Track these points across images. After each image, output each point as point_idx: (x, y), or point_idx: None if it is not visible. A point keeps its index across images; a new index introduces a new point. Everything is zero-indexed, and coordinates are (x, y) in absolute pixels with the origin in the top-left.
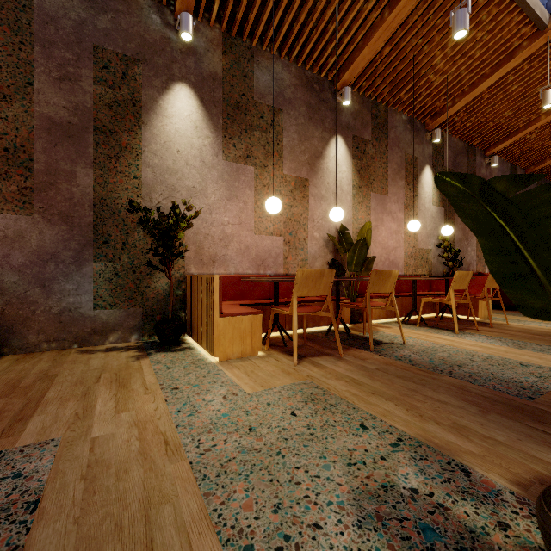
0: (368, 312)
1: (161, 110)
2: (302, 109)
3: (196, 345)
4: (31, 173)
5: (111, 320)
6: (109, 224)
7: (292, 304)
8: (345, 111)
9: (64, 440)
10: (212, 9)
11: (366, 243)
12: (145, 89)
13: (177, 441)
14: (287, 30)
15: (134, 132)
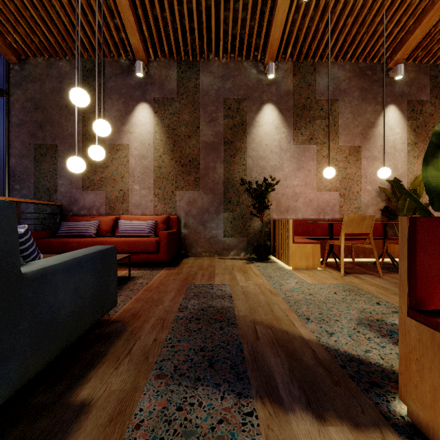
0: None
1: (256, 123)
2: (355, 94)
3: (277, 261)
4: (198, 170)
5: (231, 244)
6: (231, 192)
7: (340, 238)
8: (399, 83)
9: (230, 284)
10: (286, 51)
11: (417, 192)
12: (248, 114)
13: (275, 292)
14: (341, 42)
15: (242, 139)
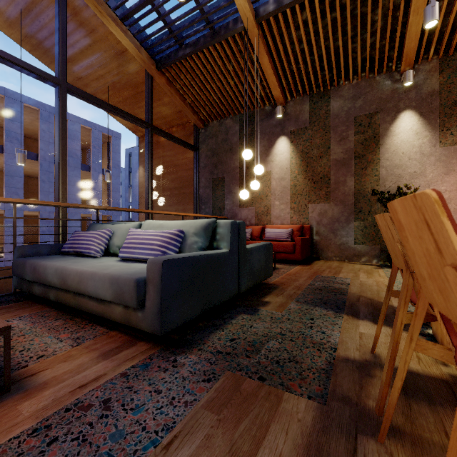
0: None
1: (391, 133)
2: None
3: None
4: (329, 185)
5: (362, 250)
6: (361, 202)
7: None
8: None
9: (351, 279)
10: (429, 51)
11: None
12: (381, 126)
13: None
14: None
15: (375, 151)
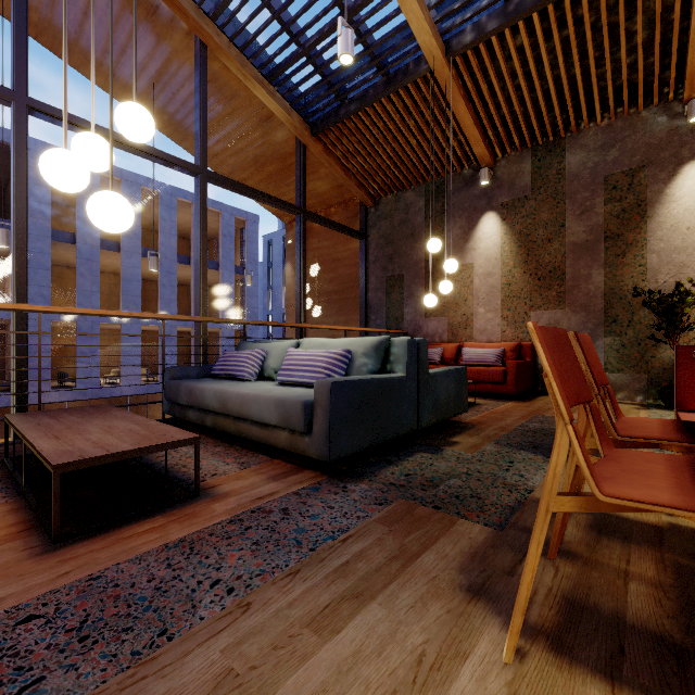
0: None
1: (667, 198)
2: None
3: None
4: (563, 282)
5: (618, 382)
6: (616, 307)
7: None
8: None
9: None
10: None
11: None
12: (650, 188)
13: None
14: None
15: (639, 228)
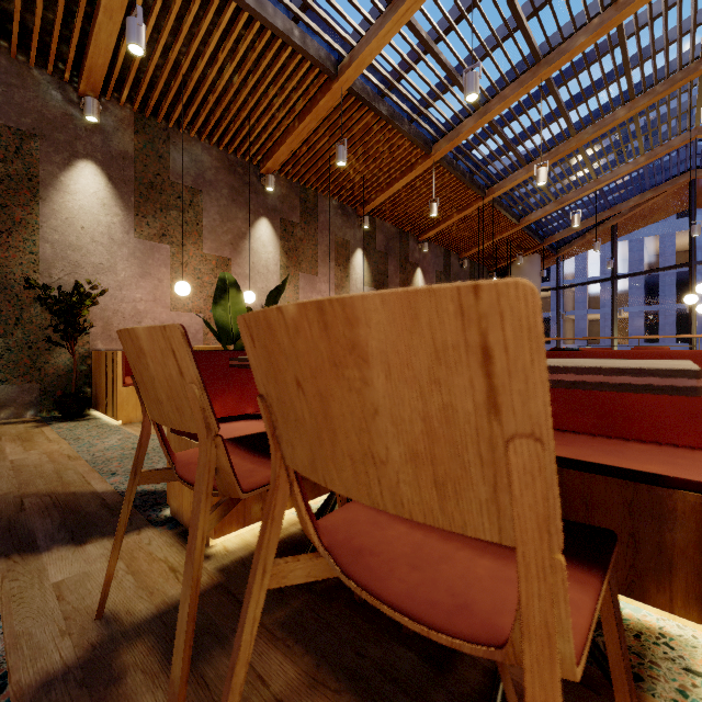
0: None
1: (62, 186)
2: (225, 191)
3: (102, 416)
4: None
5: (2, 396)
6: (0, 299)
7: None
8: (272, 195)
9: None
10: (122, 91)
11: None
12: (44, 165)
13: (78, 456)
14: (205, 118)
15: (30, 207)
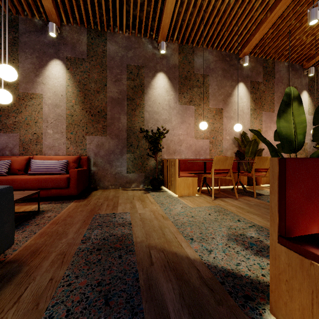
0: (253, 178)
1: (152, 86)
2: (219, 72)
3: (167, 190)
4: (106, 120)
5: (133, 178)
6: (132, 138)
7: (211, 172)
8: (245, 68)
9: (130, 212)
10: (174, 35)
11: (256, 141)
12: (146, 78)
13: (166, 216)
14: (211, 35)
15: (141, 97)
